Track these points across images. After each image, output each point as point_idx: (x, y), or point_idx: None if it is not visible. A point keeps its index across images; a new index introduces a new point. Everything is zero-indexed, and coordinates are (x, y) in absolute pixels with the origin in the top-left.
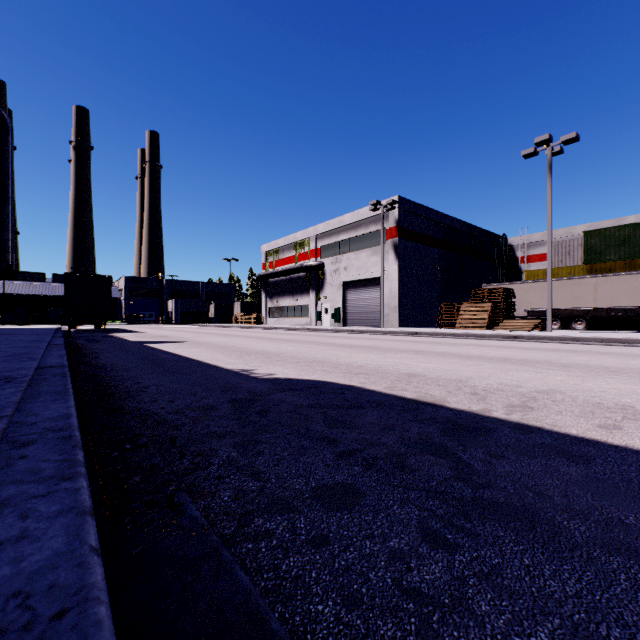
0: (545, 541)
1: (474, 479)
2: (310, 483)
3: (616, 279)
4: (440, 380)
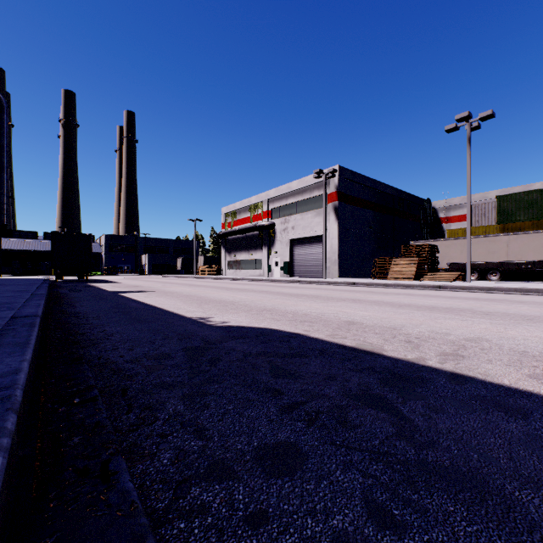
0: (499, 519)
1: (416, 437)
2: (252, 442)
3: (525, 237)
4: (376, 328)
